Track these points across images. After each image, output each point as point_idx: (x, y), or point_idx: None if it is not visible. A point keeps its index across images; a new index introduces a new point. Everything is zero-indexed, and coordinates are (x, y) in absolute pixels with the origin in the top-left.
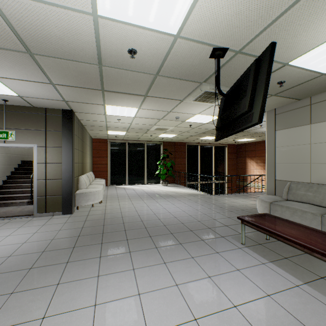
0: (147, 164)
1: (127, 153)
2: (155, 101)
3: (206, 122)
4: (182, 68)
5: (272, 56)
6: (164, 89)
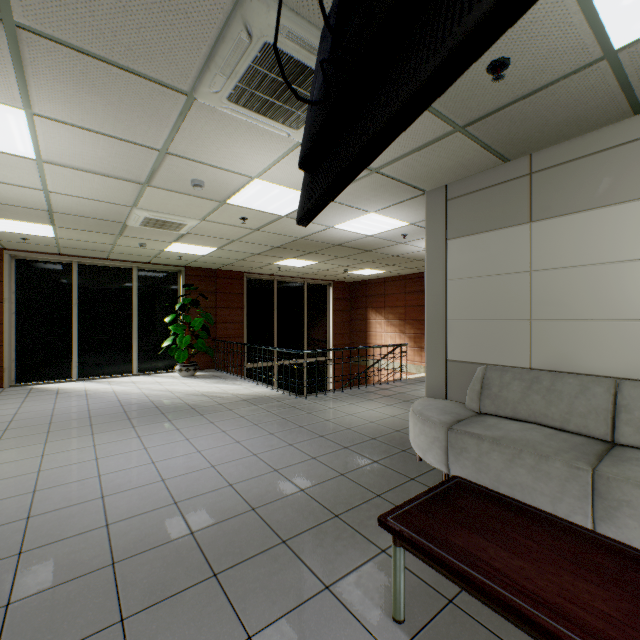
0: (140, 322)
1: (75, 293)
2: (76, 73)
3: (283, 212)
4: None
5: None
6: None
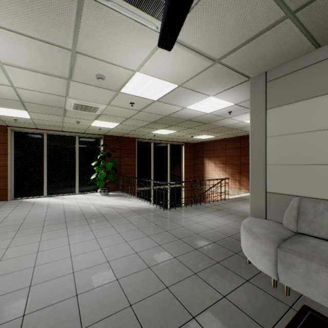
0: (80, 165)
1: (45, 149)
2: None
3: (155, 98)
4: None
5: None
6: None
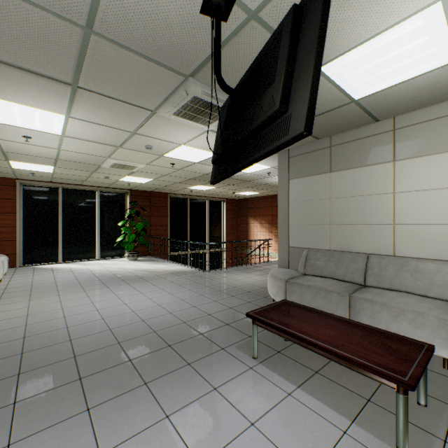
0: (102, 225)
1: (60, 207)
2: (99, 103)
3: (196, 161)
4: (146, 26)
5: None
6: (115, 76)
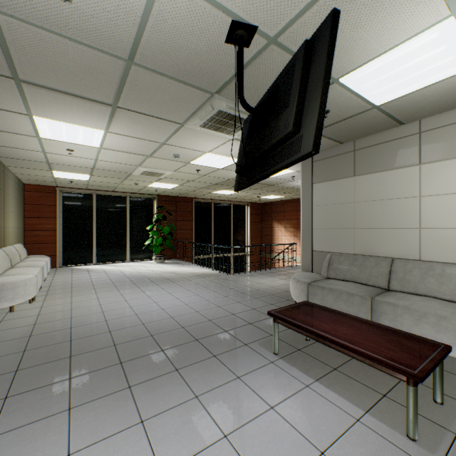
0: (131, 229)
1: (94, 212)
2: (134, 119)
3: (221, 167)
4: (178, 55)
5: (334, 33)
6: (149, 96)
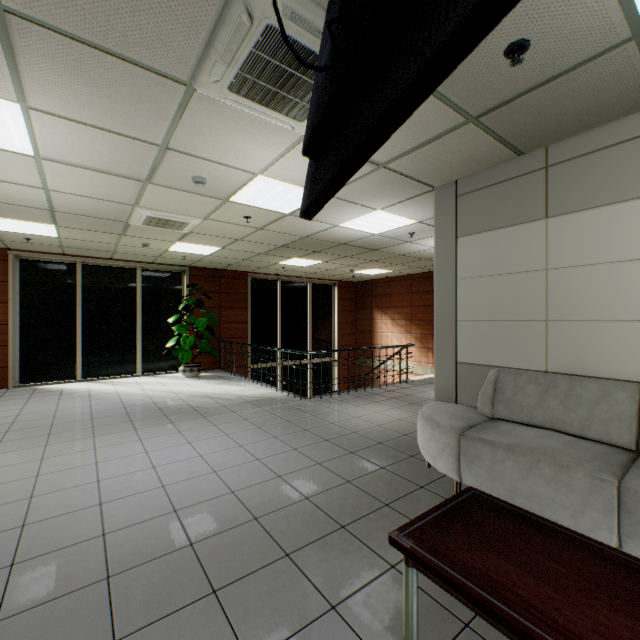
0: (144, 322)
1: (79, 293)
2: (70, 62)
3: (287, 210)
4: None
5: None
6: None
